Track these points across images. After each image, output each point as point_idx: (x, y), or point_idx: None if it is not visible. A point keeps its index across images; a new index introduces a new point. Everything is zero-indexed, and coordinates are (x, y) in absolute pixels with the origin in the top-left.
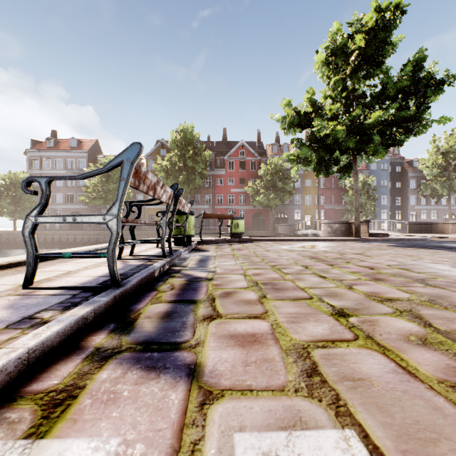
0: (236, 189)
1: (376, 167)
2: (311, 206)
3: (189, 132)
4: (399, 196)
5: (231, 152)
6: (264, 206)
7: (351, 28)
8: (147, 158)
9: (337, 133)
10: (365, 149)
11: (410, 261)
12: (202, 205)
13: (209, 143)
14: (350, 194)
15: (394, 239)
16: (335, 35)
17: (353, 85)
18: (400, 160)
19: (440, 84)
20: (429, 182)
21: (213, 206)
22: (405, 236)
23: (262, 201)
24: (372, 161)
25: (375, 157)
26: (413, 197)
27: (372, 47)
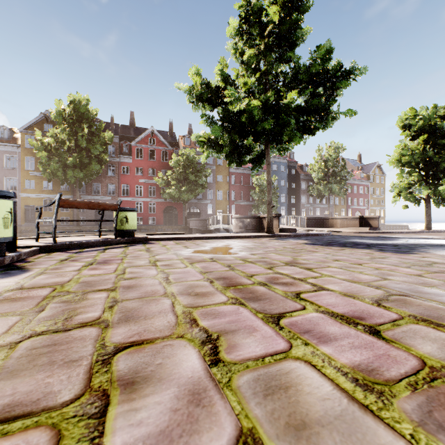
0: (146, 179)
1: (277, 169)
2: (222, 201)
3: (82, 104)
4: (294, 195)
5: (139, 138)
6: (176, 200)
7: (265, 2)
8: (22, 132)
9: (253, 109)
10: (280, 134)
11: (386, 282)
12: (103, 196)
13: (112, 125)
14: (257, 191)
15: (304, 234)
16: (250, 0)
17: (267, 64)
18: (294, 164)
19: (348, 76)
20: (316, 184)
21: (117, 197)
22: (310, 231)
23: (173, 194)
24: (283, 154)
25: (286, 150)
26: (304, 197)
27: (286, 25)
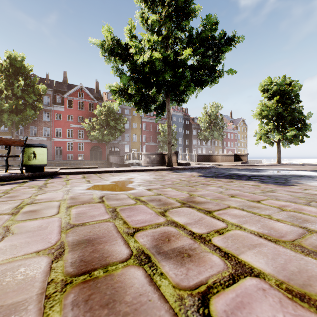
0: (76, 125)
1: (176, 120)
2: (136, 142)
3: (17, 60)
4: (188, 139)
5: (70, 92)
6: (100, 141)
7: None
8: None
9: (154, 61)
10: (178, 85)
11: None
12: (39, 137)
13: (47, 80)
14: (162, 135)
15: (196, 167)
16: None
17: (168, 29)
18: (188, 117)
19: (230, 42)
20: (203, 131)
21: (51, 138)
22: (200, 165)
23: (97, 136)
24: (180, 104)
25: (182, 101)
26: (195, 140)
27: None
